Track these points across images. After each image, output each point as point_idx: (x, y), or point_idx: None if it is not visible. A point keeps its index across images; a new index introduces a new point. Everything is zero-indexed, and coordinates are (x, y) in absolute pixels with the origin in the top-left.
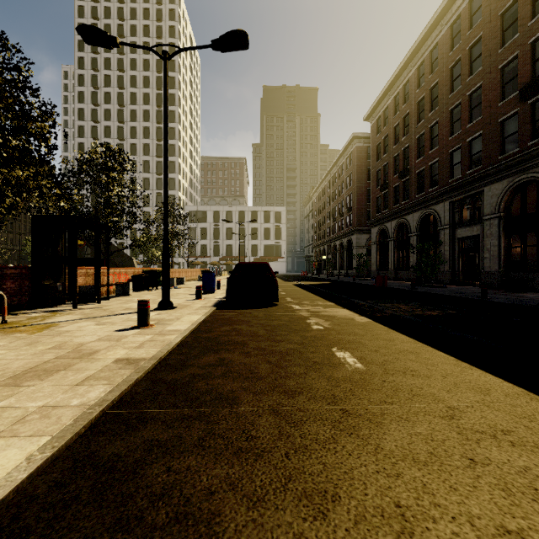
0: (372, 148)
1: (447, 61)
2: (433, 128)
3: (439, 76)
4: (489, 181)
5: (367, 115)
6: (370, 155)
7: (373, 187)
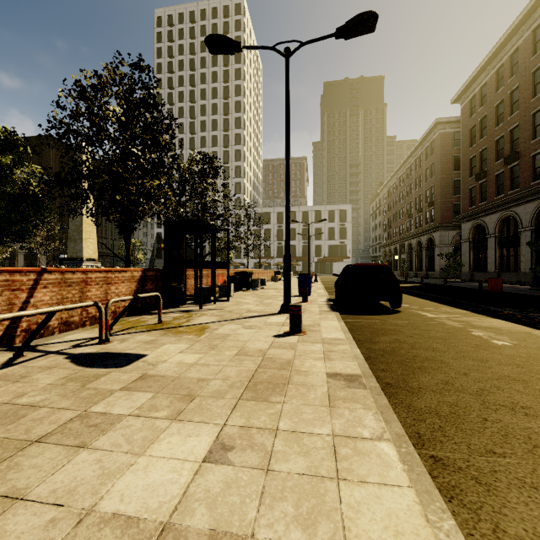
0: (463, 133)
1: None
2: None
3: None
4: None
5: (457, 97)
6: (455, 141)
7: (464, 177)
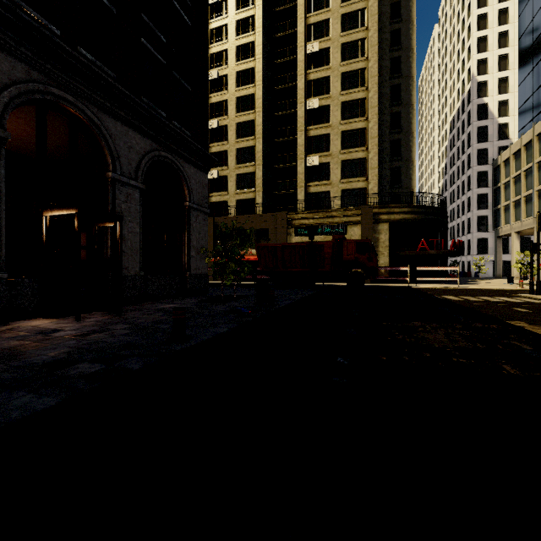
0: None
1: None
2: None
3: None
4: None
5: None
6: None
7: None
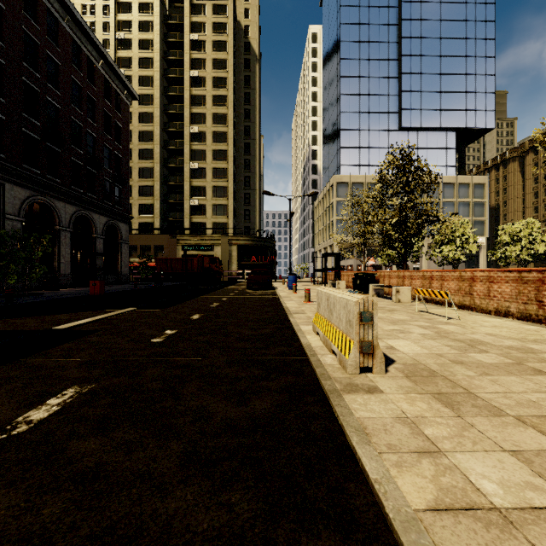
0: None
1: None
2: None
3: None
4: (14, 180)
5: None
6: None
7: None
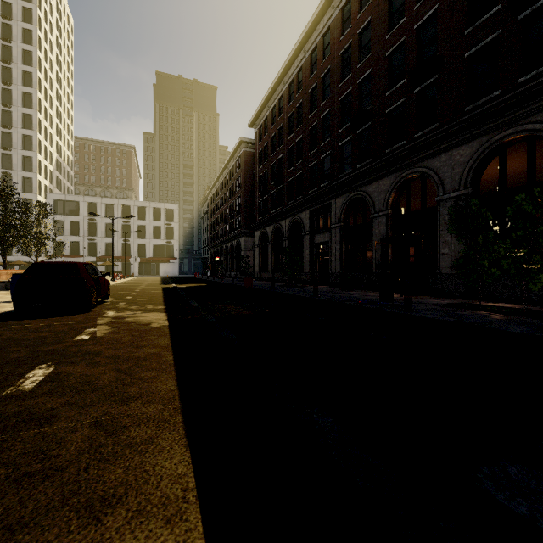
0: (256, 154)
1: (308, 85)
2: (299, 143)
3: (303, 96)
4: (335, 195)
5: (251, 122)
6: None
7: (257, 192)
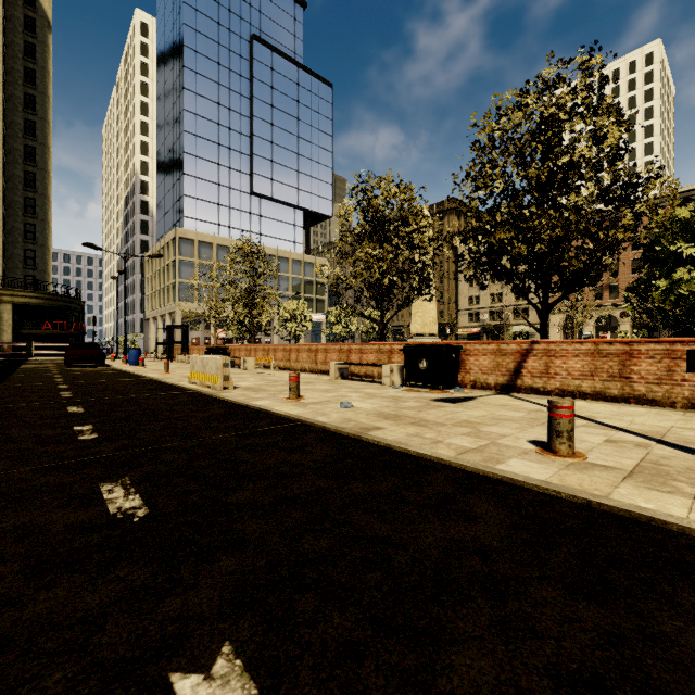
0: None
1: None
2: None
3: None
4: None
5: None
6: None
7: None
